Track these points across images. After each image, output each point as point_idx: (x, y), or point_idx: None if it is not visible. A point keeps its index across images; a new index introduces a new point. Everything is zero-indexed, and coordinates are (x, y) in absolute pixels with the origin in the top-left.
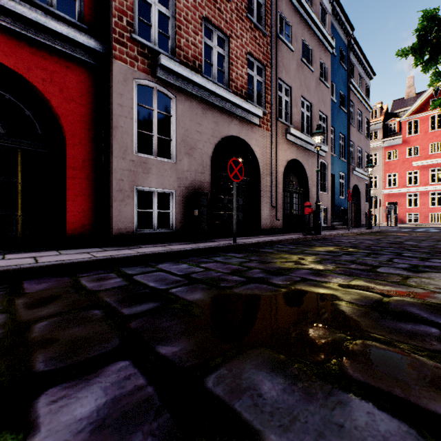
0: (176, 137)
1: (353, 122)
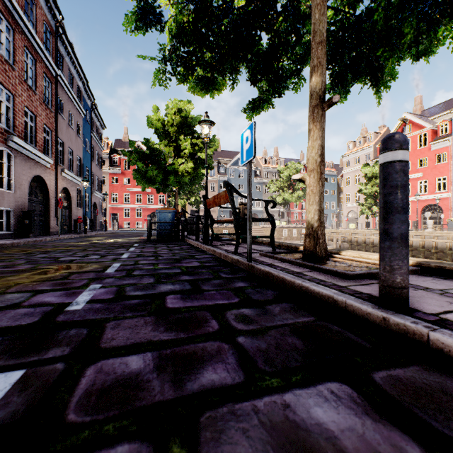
0: (15, 178)
1: (94, 159)
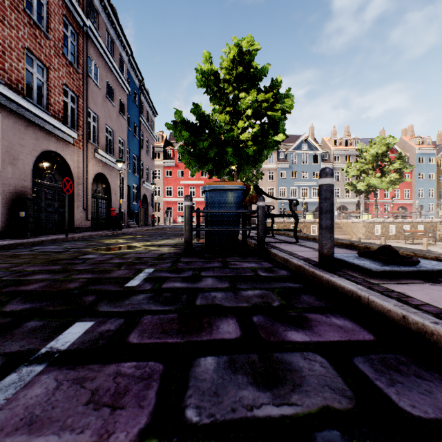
0: (1, 148)
1: (143, 146)
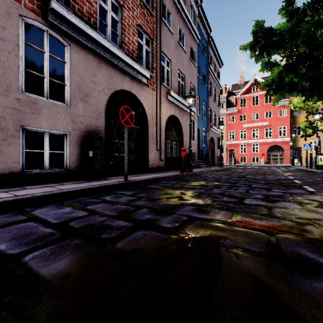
0: (70, 83)
1: (211, 94)
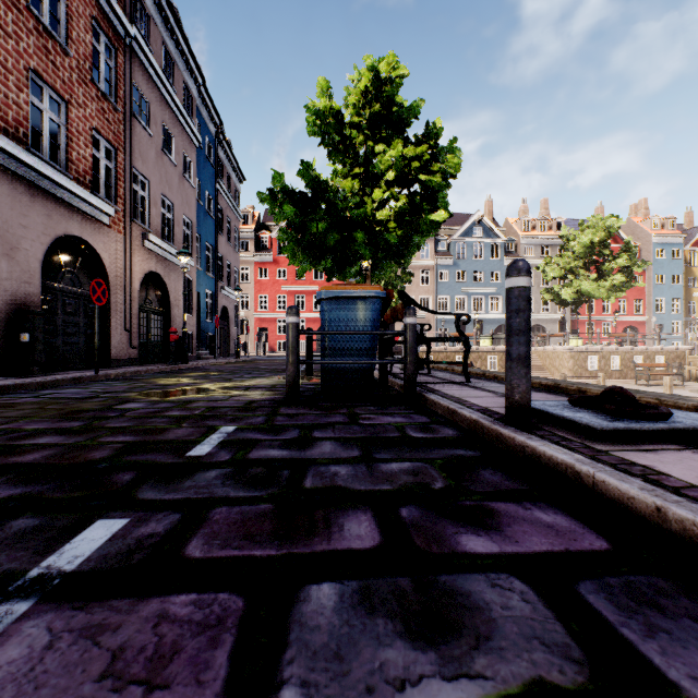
0: None
1: (223, 231)
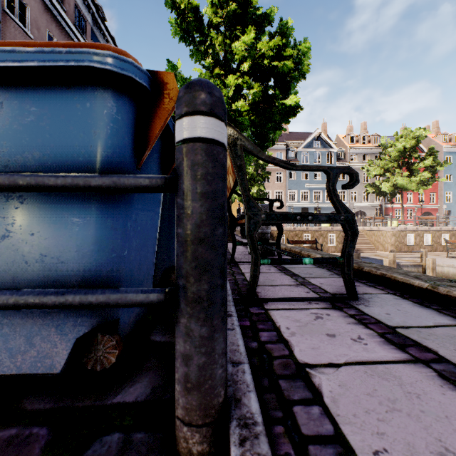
0: None
1: None
